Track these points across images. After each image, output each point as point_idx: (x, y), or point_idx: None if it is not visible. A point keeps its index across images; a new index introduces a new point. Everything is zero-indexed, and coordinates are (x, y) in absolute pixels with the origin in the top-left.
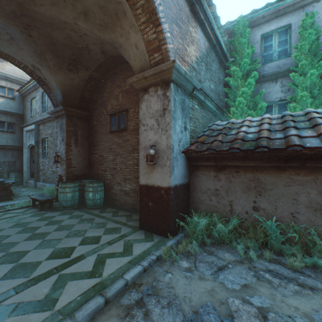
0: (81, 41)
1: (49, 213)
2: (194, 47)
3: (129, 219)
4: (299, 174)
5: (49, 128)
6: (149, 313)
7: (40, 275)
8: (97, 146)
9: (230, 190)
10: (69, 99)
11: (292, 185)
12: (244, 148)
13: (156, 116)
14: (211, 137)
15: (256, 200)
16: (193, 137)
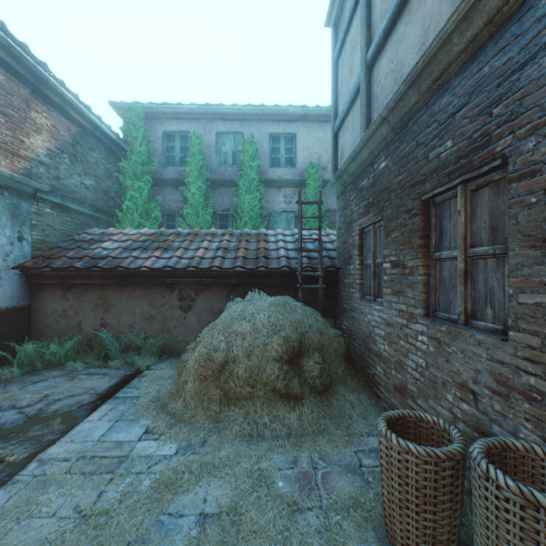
0: None
1: None
2: (43, 137)
3: None
4: (137, 290)
5: None
6: None
7: None
8: None
9: (80, 310)
10: None
11: (132, 300)
12: (84, 266)
13: None
14: (67, 250)
15: (105, 317)
16: (41, 249)
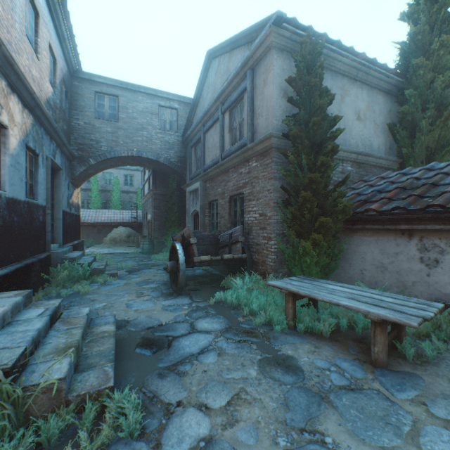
0: None
1: None
2: None
3: None
4: (85, 228)
5: None
6: None
7: None
8: None
9: None
10: None
11: (83, 230)
12: None
13: None
14: None
15: None
16: None
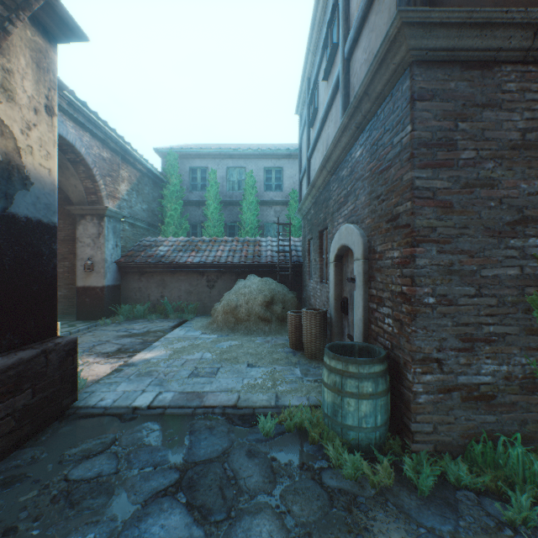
0: None
1: None
2: (125, 184)
3: (63, 318)
4: (182, 276)
5: None
6: (95, 332)
7: None
8: None
9: (149, 287)
10: None
11: (179, 282)
12: (154, 261)
13: (93, 238)
14: (139, 252)
15: (163, 291)
16: (124, 251)
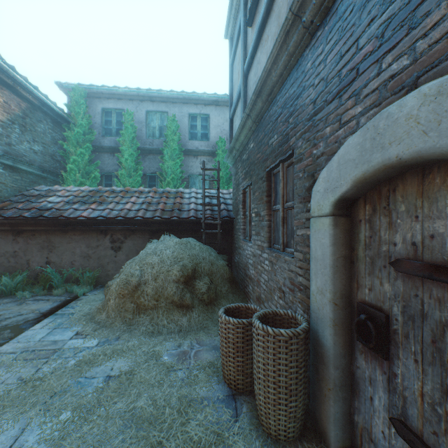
0: None
1: None
2: None
3: None
4: (76, 235)
5: None
6: None
7: None
8: None
9: (28, 251)
10: None
11: (72, 243)
12: (32, 216)
13: None
14: (17, 203)
15: (49, 256)
16: None
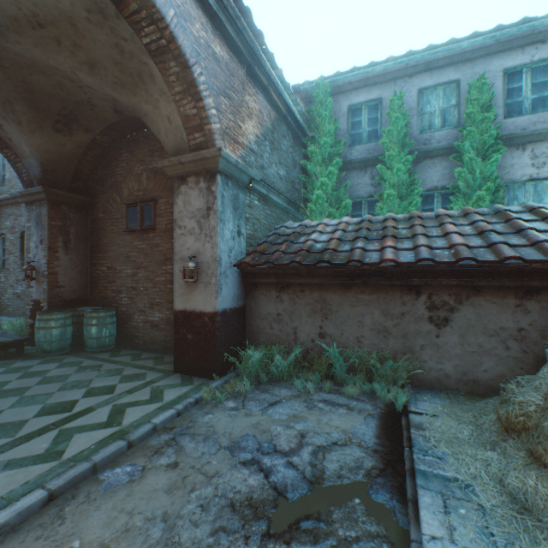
0: (81, 92)
1: (19, 362)
2: (253, 122)
3: (158, 362)
4: (364, 293)
5: (6, 216)
6: (181, 448)
7: (31, 433)
8: (104, 252)
9: (294, 315)
10: (54, 175)
11: (358, 306)
12: (307, 262)
13: (197, 217)
14: (275, 245)
15: (323, 325)
16: (251, 245)
